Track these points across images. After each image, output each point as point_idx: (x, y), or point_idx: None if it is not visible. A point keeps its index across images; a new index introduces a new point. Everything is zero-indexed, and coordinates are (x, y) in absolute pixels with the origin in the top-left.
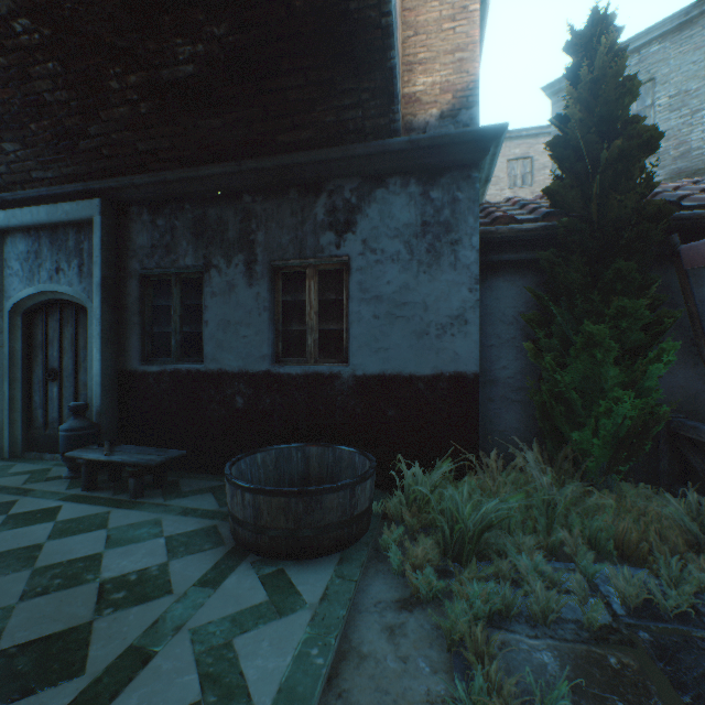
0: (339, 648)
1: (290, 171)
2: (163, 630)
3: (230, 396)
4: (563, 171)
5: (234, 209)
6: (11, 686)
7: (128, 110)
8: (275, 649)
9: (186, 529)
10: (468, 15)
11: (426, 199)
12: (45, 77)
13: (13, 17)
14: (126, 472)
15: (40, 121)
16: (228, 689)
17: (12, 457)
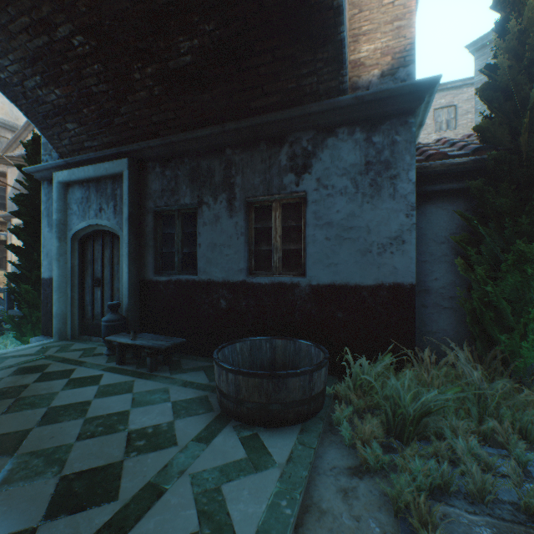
0: (303, 502)
1: (260, 128)
2: (171, 473)
3: (216, 299)
4: (492, 111)
5: (219, 160)
6: (71, 502)
7: (146, 93)
8: (253, 497)
9: (186, 397)
10: None
11: (369, 143)
12: (93, 75)
13: (73, 35)
14: (144, 352)
15: (89, 107)
16: (218, 525)
17: (72, 338)
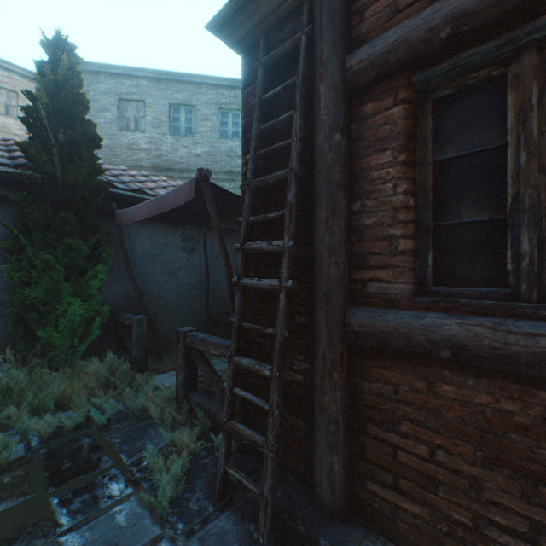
0: None
1: None
2: None
3: None
4: (35, 136)
5: None
6: None
7: None
8: None
9: None
10: None
11: None
12: None
13: None
14: None
15: None
16: None
17: None
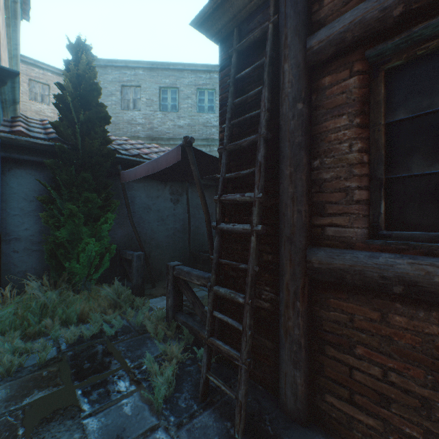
0: None
1: None
2: None
3: None
4: (63, 116)
5: None
6: None
7: None
8: None
9: None
10: None
11: None
12: None
13: None
14: None
15: None
16: None
17: None
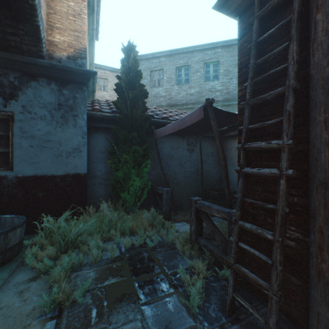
0: None
1: None
2: None
3: None
4: (119, 96)
5: None
6: None
7: None
8: None
9: None
10: (82, 18)
11: (61, 93)
12: None
13: None
14: None
15: None
16: None
17: None
